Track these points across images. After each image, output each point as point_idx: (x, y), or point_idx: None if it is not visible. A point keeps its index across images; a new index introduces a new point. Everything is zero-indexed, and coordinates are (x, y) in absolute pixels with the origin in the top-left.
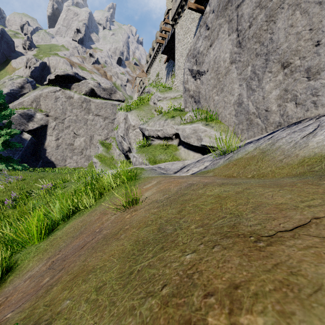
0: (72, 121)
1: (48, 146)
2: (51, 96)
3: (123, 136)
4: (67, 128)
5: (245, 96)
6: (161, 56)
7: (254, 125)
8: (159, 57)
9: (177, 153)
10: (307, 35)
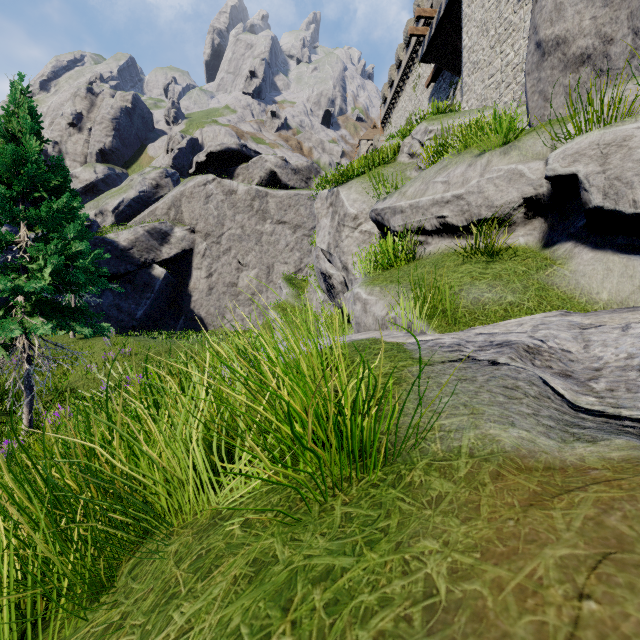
0: (234, 239)
1: (194, 289)
2: (198, 194)
3: (328, 251)
4: (226, 252)
5: None
6: (417, 74)
7: None
8: (413, 79)
9: (557, 274)
10: None
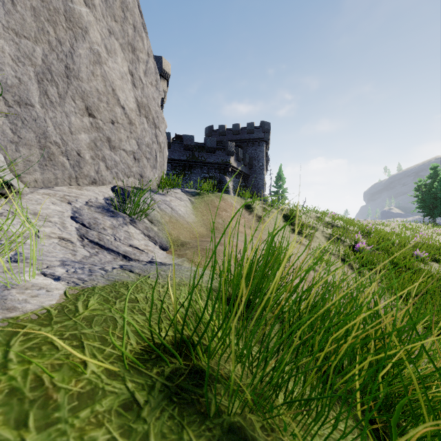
0: None
1: None
2: None
3: None
4: None
5: (36, 98)
6: None
7: (58, 165)
8: None
9: None
10: (106, 104)
